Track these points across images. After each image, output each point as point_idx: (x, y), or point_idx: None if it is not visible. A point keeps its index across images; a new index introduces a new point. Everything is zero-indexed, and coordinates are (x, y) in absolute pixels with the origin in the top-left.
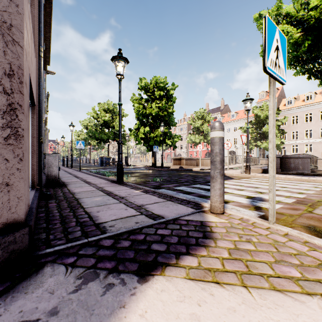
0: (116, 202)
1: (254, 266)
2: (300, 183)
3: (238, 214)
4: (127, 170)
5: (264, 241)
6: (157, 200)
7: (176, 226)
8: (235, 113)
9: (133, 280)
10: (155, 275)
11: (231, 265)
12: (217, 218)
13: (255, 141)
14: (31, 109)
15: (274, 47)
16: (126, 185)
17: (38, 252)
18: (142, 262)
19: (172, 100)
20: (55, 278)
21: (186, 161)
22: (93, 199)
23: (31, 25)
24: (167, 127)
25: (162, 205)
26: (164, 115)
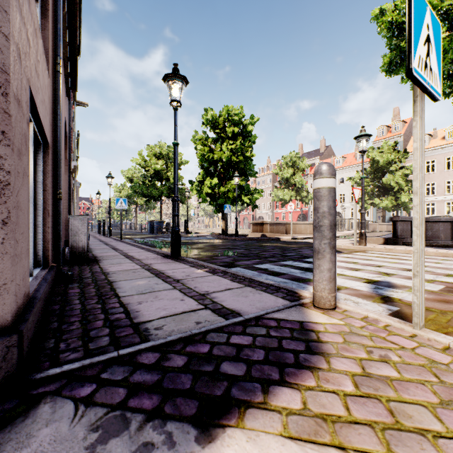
0: (169, 288)
1: (404, 413)
2: (444, 259)
3: (359, 310)
4: (186, 240)
5: (411, 360)
6: (230, 286)
7: (261, 329)
8: (341, 158)
9: (188, 437)
10: (227, 427)
11: (361, 409)
12: (325, 317)
13: (371, 197)
14: (43, 149)
15: (424, 36)
16: (183, 261)
17: (35, 375)
18: (205, 399)
19: (250, 140)
20: (54, 428)
21: (271, 227)
22: (135, 283)
23: (37, 16)
24: (244, 177)
25: (238, 293)
26: (239, 162)
